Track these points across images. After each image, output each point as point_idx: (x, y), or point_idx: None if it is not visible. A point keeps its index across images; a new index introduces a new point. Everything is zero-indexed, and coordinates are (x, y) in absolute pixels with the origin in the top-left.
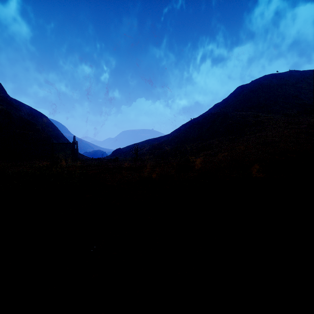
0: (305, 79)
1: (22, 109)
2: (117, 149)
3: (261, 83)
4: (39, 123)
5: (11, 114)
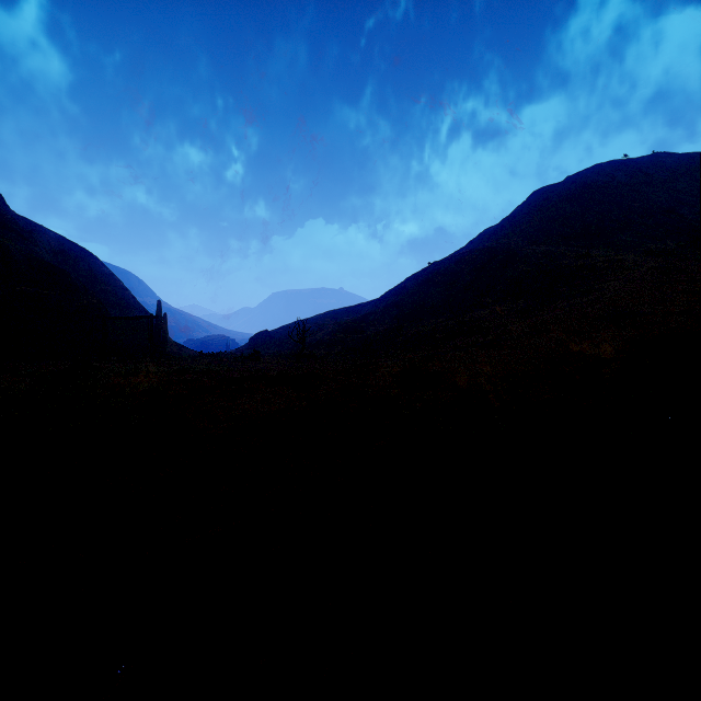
0: (690, 172)
1: (40, 240)
2: (261, 332)
3: (590, 181)
4: (79, 273)
5: (10, 249)
